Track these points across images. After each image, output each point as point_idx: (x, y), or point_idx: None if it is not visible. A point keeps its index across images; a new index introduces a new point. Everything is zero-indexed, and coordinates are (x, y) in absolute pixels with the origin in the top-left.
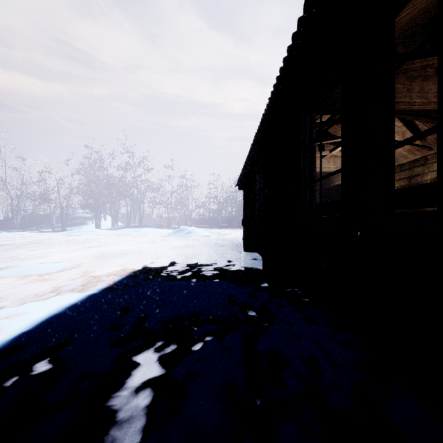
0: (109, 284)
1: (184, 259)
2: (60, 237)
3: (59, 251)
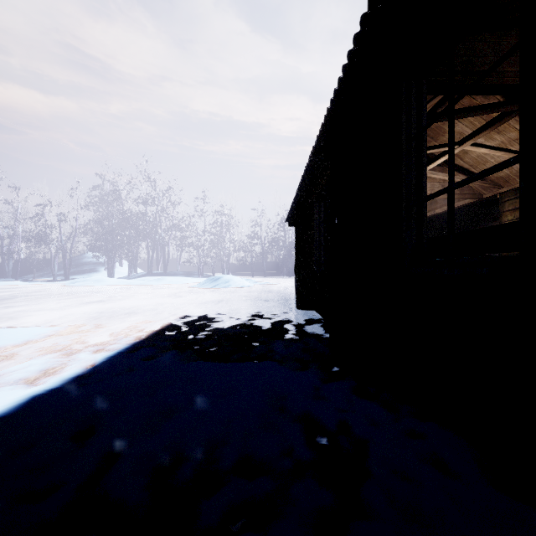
0: (86, 368)
1: (213, 322)
2: (58, 288)
3: (44, 309)
